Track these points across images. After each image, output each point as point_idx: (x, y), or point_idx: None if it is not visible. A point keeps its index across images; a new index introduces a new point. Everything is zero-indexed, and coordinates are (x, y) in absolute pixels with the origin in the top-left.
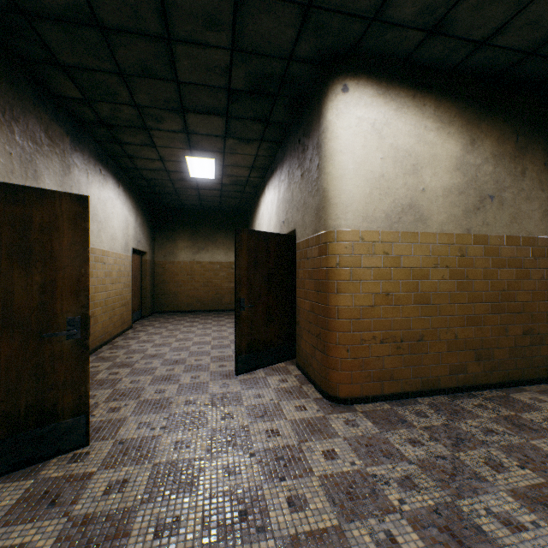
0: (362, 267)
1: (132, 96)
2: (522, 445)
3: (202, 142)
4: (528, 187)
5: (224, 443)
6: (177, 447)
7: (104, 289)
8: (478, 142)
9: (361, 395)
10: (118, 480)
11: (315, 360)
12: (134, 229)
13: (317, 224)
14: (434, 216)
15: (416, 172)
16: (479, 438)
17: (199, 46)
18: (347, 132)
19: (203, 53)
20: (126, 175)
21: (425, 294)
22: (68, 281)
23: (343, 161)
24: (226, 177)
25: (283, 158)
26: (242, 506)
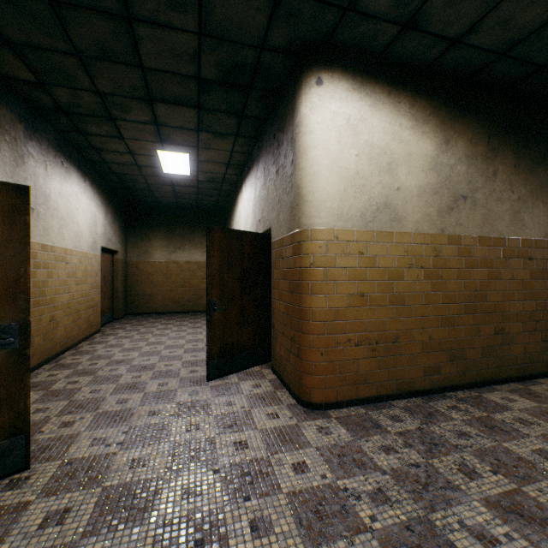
0: (337, 267)
1: (92, 81)
2: (495, 448)
3: (174, 135)
4: (499, 189)
5: (187, 459)
6: (133, 466)
7: (67, 291)
8: (451, 142)
9: (336, 399)
10: (59, 510)
11: (289, 363)
12: (104, 227)
13: (291, 223)
14: (409, 215)
15: (391, 170)
16: (453, 443)
17: (163, 28)
18: (321, 126)
19: (168, 36)
20: (93, 168)
21: (400, 294)
22: (3, 282)
23: (317, 157)
24: (202, 174)
25: (259, 155)
26: (199, 534)
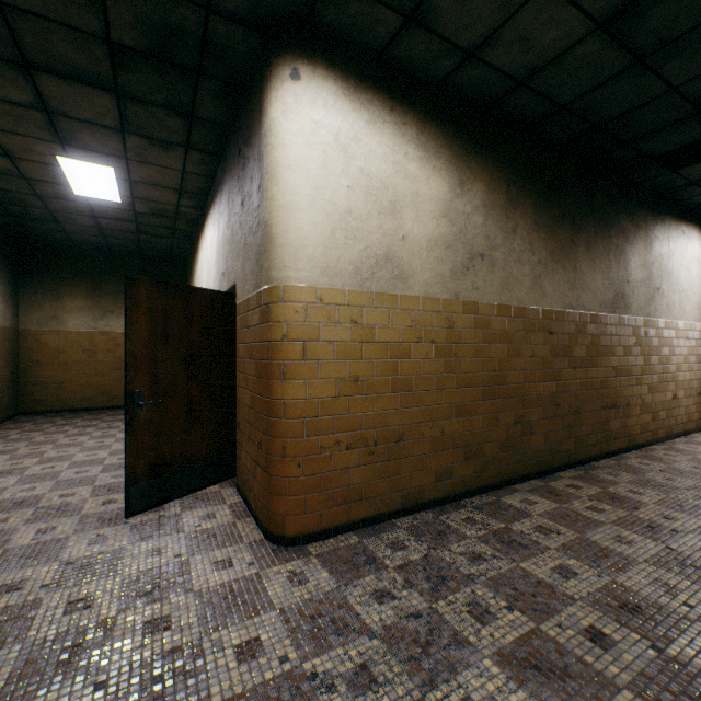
0: (321, 341)
1: None
2: (512, 572)
3: (82, 134)
4: (520, 248)
5: (49, 672)
6: None
7: None
8: (468, 185)
9: (320, 527)
10: None
11: (256, 480)
12: None
13: (258, 276)
14: (417, 274)
15: (395, 213)
16: (465, 572)
17: None
18: (298, 139)
19: None
20: None
21: (406, 377)
22: None
23: (293, 182)
24: (140, 202)
25: (223, 179)
26: None
